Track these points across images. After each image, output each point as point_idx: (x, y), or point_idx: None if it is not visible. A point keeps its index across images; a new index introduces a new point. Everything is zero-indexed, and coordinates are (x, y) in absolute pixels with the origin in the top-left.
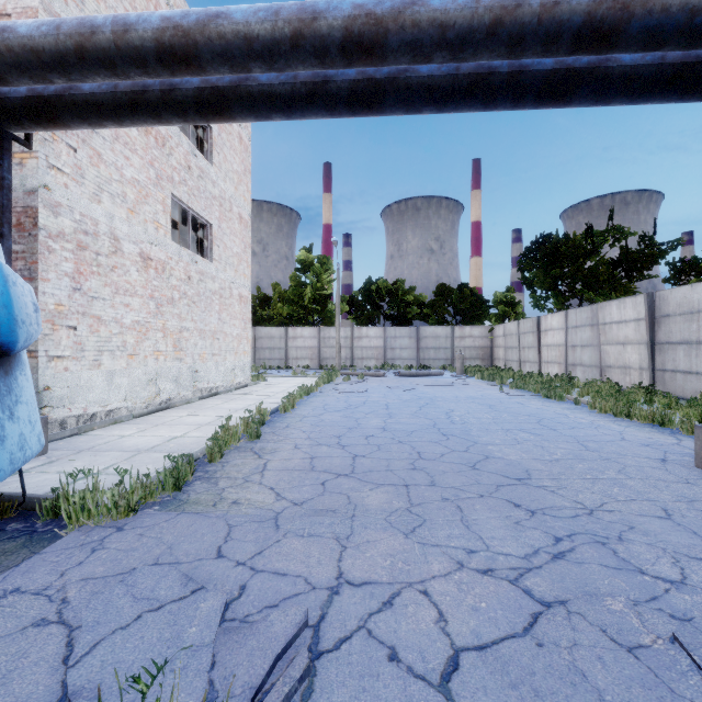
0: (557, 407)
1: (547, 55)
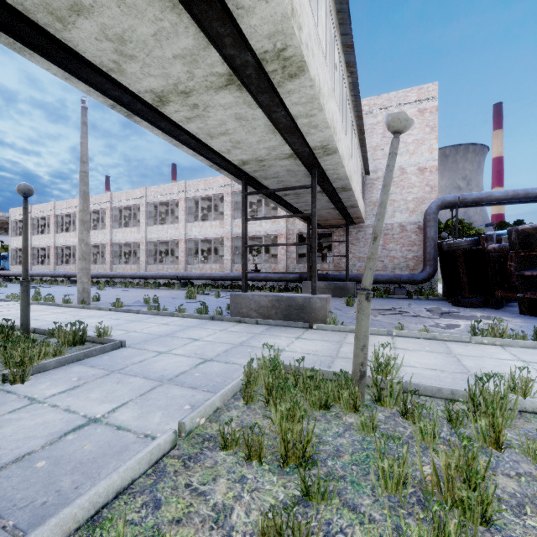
0: None
1: None
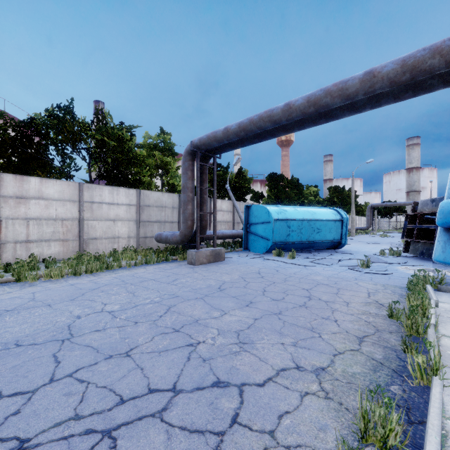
0: (20, 289)
1: (265, 139)
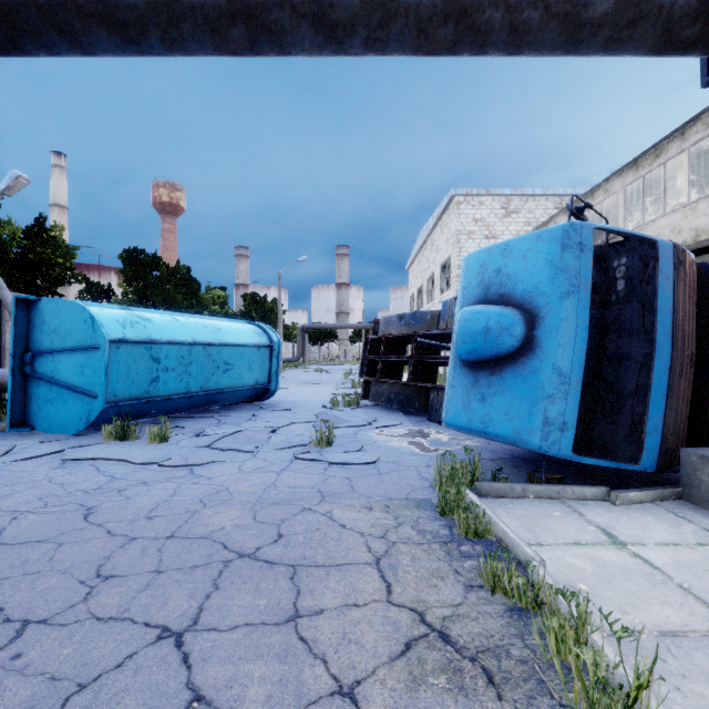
0: None
1: (37, 41)
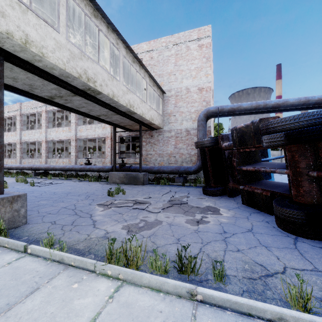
0: None
1: None
